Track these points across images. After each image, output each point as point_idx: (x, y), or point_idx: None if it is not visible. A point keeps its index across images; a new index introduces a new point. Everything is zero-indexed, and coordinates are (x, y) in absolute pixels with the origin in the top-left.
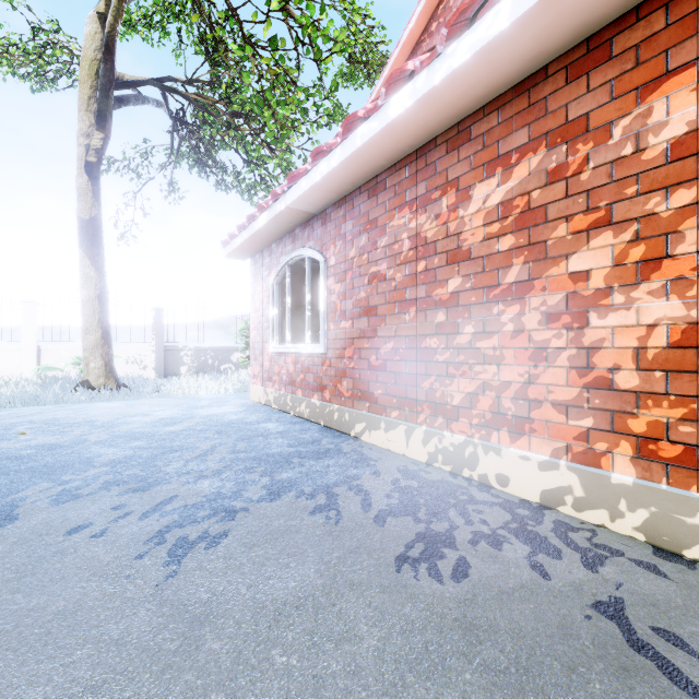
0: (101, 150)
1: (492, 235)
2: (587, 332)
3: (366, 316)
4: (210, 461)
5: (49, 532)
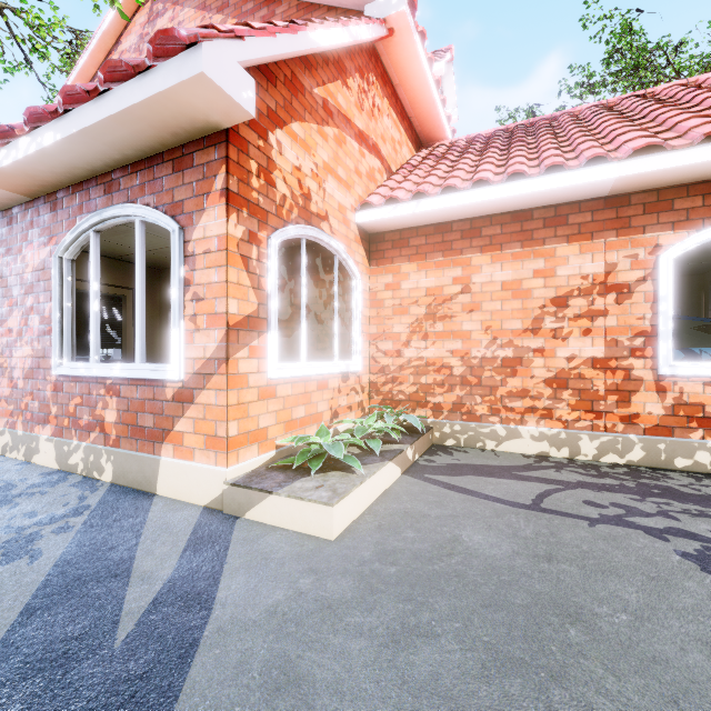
0: None
1: None
2: (13, 360)
3: None
4: None
5: None
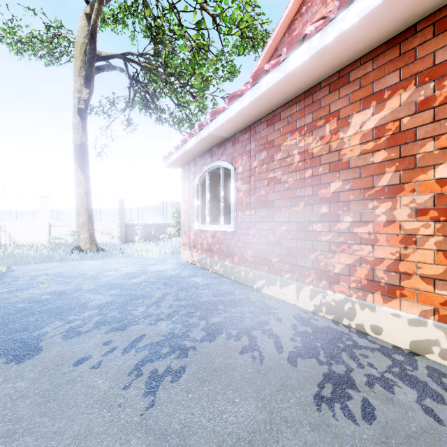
0: (87, 100)
1: (367, 151)
2: None
3: (265, 207)
4: (163, 307)
5: (63, 362)
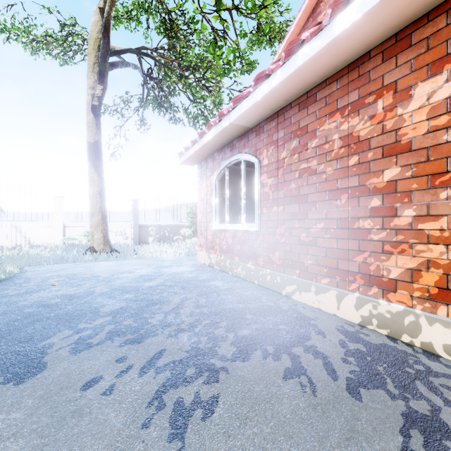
0: (101, 97)
1: (438, 127)
2: None
3: (296, 202)
4: (182, 314)
5: (69, 385)
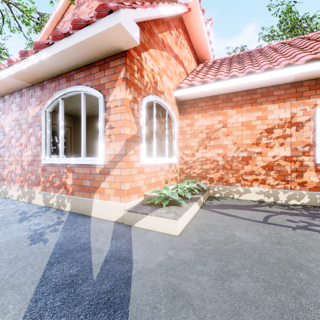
0: None
1: (10, 130)
2: (22, 157)
3: None
4: None
5: None
